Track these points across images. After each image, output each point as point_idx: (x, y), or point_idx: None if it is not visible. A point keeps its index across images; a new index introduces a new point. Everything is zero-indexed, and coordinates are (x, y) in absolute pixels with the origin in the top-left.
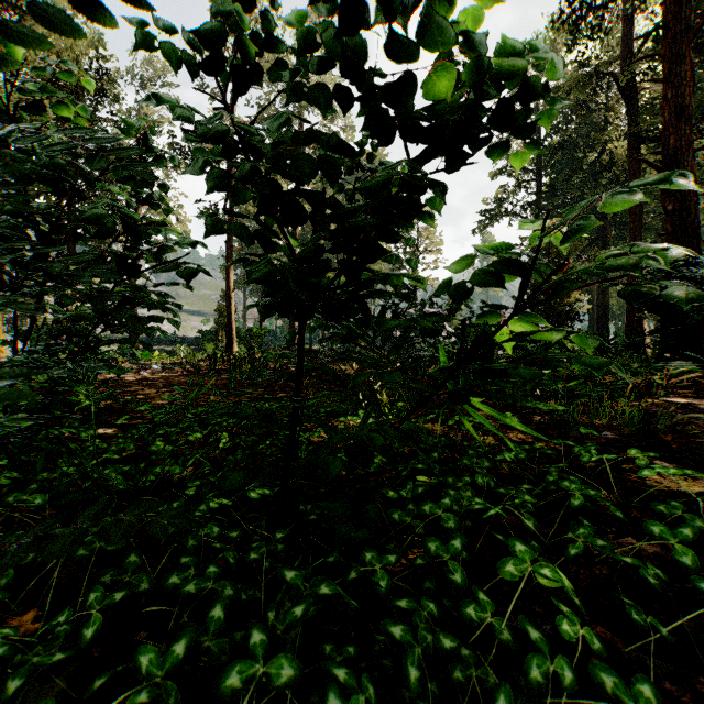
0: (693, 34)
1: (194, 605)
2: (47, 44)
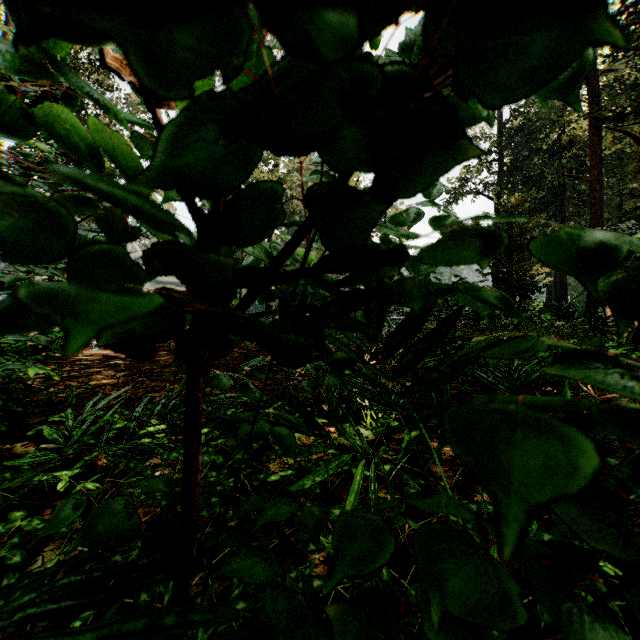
0: None
1: None
2: None
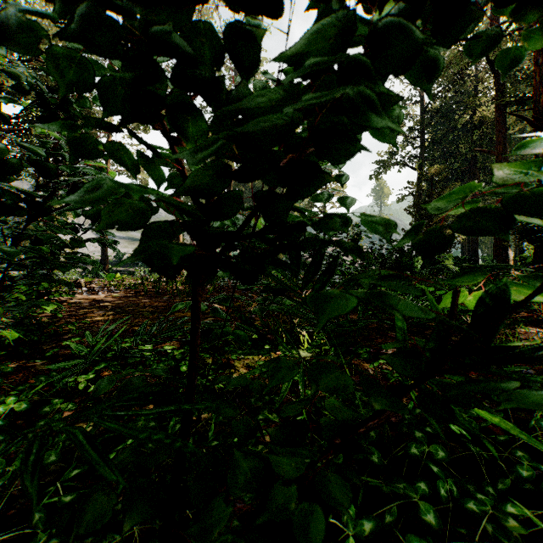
0: None
1: None
2: None
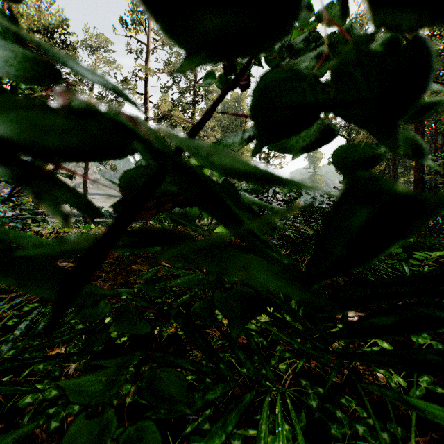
0: None
1: None
2: None
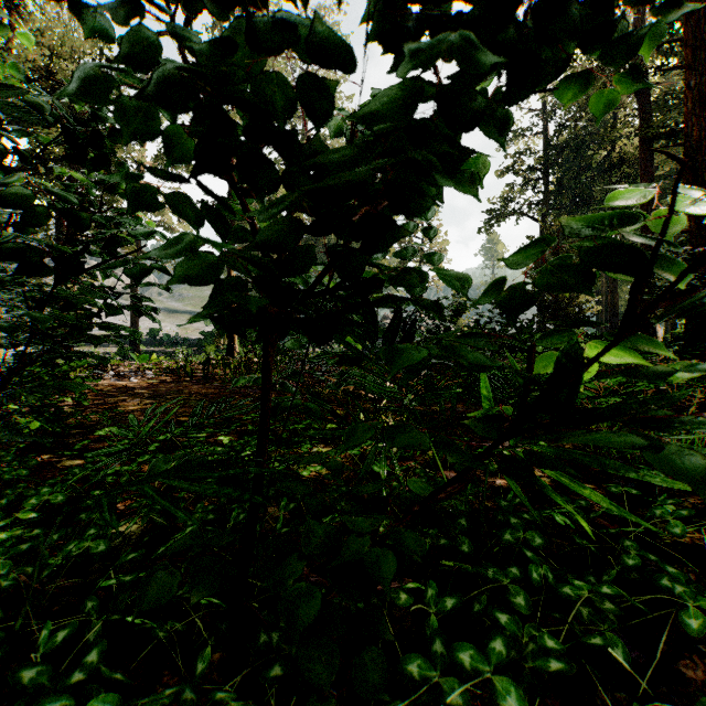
0: None
1: None
2: None
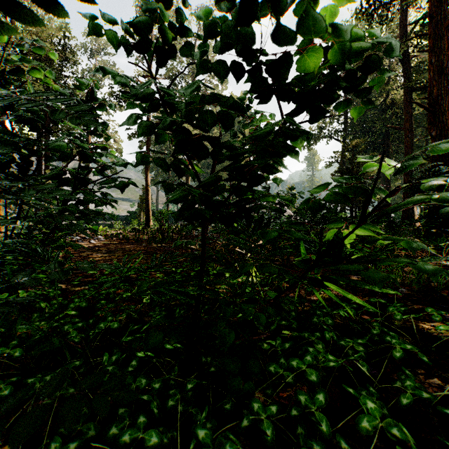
0: (448, 21)
1: (128, 447)
2: (17, 33)
